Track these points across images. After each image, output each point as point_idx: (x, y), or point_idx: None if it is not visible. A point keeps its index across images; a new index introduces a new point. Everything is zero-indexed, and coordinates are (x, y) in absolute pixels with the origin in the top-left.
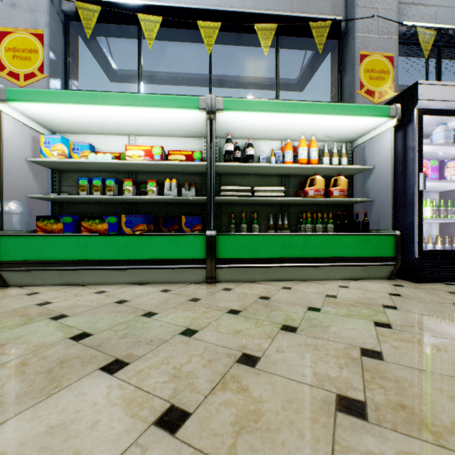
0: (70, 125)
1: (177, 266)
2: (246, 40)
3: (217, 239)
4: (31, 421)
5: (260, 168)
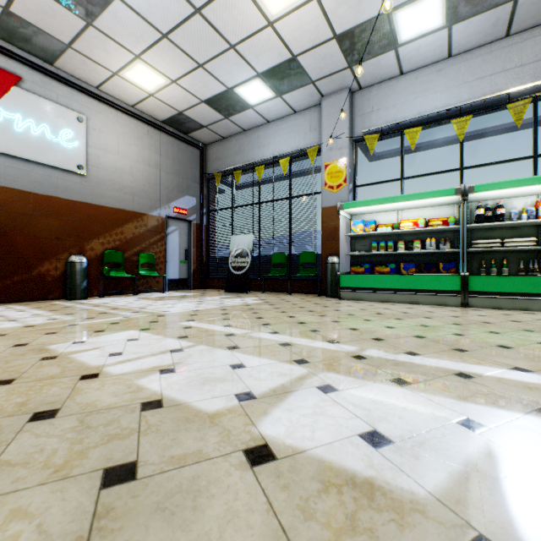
0: (364, 212)
1: (438, 294)
2: (498, 108)
3: (469, 278)
4: (412, 320)
5: (510, 224)
